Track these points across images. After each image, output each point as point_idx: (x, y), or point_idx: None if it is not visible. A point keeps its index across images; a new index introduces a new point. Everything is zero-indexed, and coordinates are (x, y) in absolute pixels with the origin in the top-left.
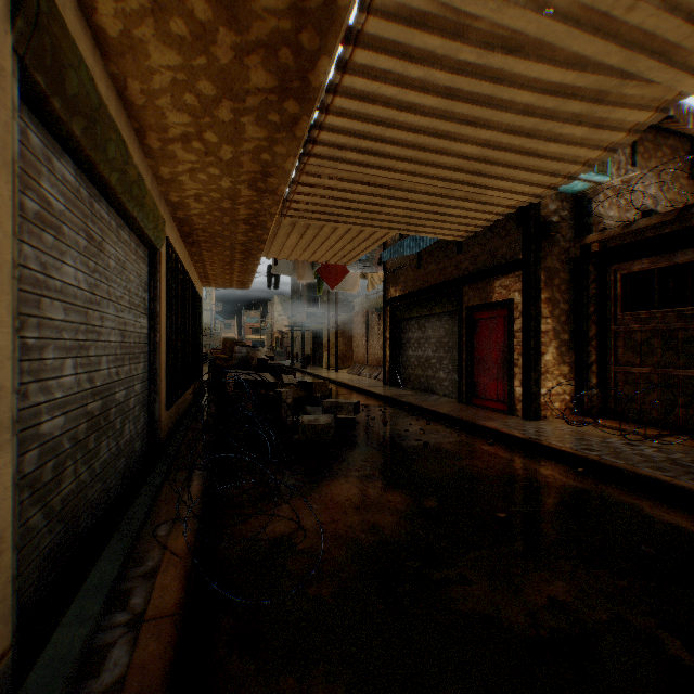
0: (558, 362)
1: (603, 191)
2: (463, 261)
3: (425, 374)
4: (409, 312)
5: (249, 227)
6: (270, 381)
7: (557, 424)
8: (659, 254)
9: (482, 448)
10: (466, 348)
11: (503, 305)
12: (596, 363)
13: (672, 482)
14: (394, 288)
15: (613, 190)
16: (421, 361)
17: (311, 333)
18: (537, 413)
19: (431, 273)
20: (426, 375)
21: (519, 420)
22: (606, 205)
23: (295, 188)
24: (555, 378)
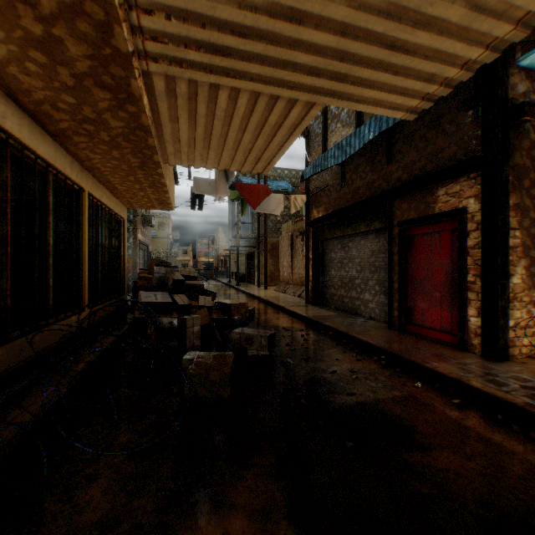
0: (528, 286)
1: None
2: (394, 172)
3: (349, 295)
4: (332, 232)
5: (111, 95)
6: (183, 303)
7: None
8: None
9: (448, 415)
10: (399, 268)
11: (451, 216)
12: None
13: None
14: (316, 210)
15: None
16: (344, 281)
17: (246, 255)
18: (503, 352)
19: (355, 190)
20: (350, 296)
21: (479, 360)
22: None
23: None
24: (524, 307)
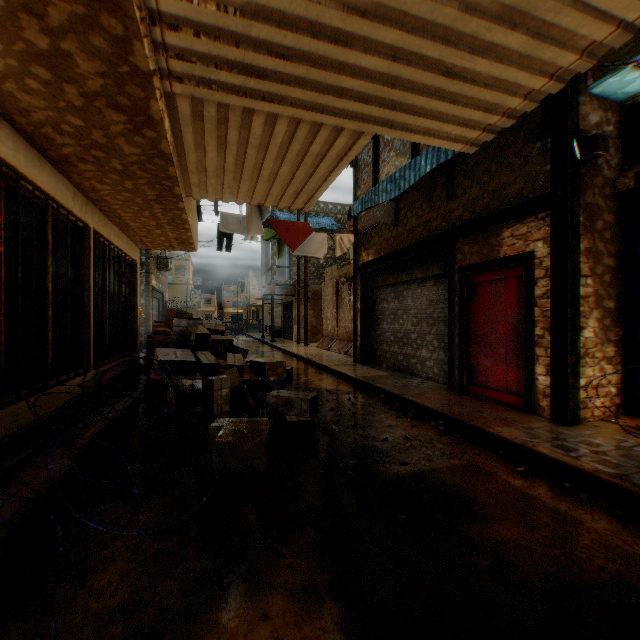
0: (601, 340)
1: None
2: (455, 209)
3: (403, 352)
4: (384, 279)
5: (126, 118)
6: (208, 362)
7: (611, 434)
8: None
9: (511, 484)
10: (460, 320)
11: (517, 261)
12: None
13: None
14: (366, 252)
15: None
16: (398, 336)
17: (282, 306)
18: (574, 414)
19: (411, 230)
20: (405, 353)
21: (548, 424)
22: None
23: None
24: (597, 364)
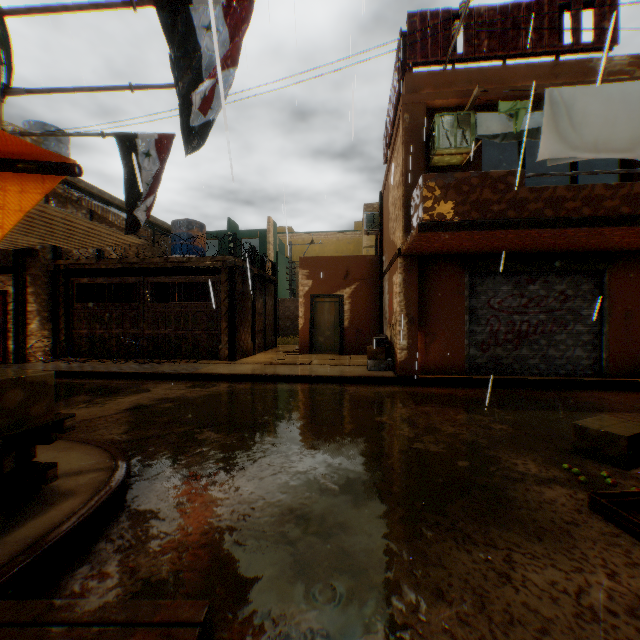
0: (43, 329)
1: None
2: None
3: None
4: None
5: None
6: None
7: (39, 363)
8: (93, 277)
9: None
10: None
11: (3, 293)
12: (67, 329)
13: (72, 370)
14: None
15: None
16: None
17: None
18: (27, 359)
19: None
20: None
21: (14, 364)
22: None
23: None
24: (41, 338)
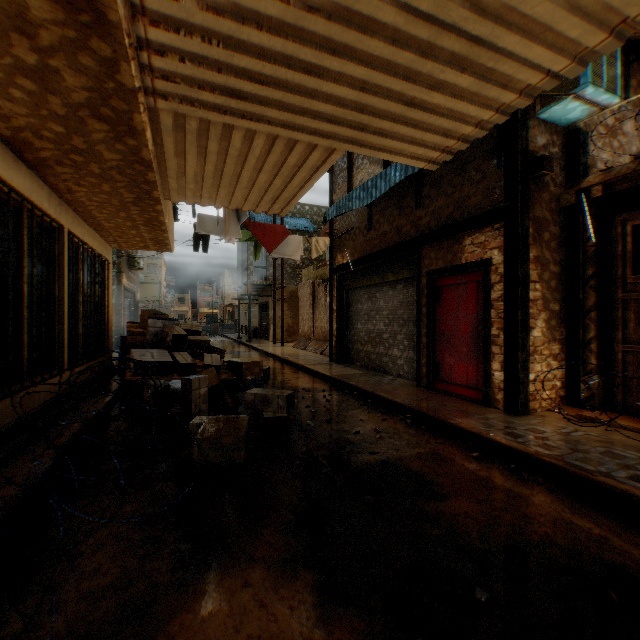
0: (548, 339)
1: (595, 128)
2: (423, 217)
3: (376, 351)
4: (358, 281)
5: (109, 127)
6: (186, 362)
7: (555, 422)
8: None
9: (466, 468)
10: (427, 321)
11: (477, 267)
12: (596, 341)
13: None
14: (341, 255)
15: (605, 128)
16: (371, 336)
17: (259, 306)
18: (524, 406)
19: (383, 235)
20: (377, 352)
21: (502, 415)
22: (599, 146)
23: (140, 1)
24: (544, 360)
